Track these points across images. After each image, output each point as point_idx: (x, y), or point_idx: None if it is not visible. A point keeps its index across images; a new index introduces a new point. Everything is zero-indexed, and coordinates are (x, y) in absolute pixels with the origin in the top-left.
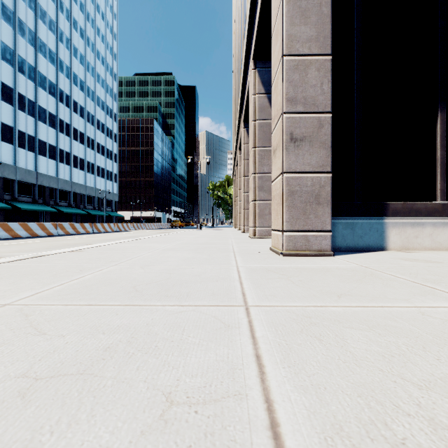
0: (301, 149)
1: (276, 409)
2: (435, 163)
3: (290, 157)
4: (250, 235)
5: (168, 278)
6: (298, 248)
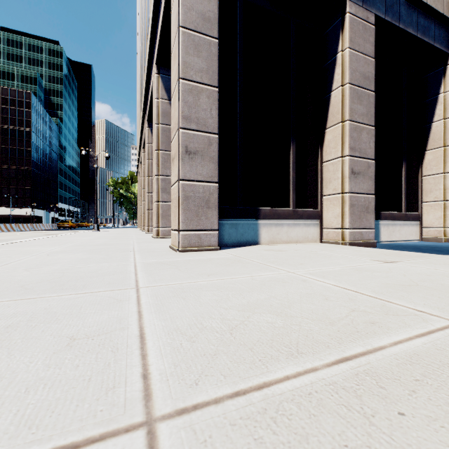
0: (194, 161)
1: (145, 329)
2: (289, 181)
3: (186, 166)
4: (154, 235)
5: (61, 277)
6: (192, 244)
